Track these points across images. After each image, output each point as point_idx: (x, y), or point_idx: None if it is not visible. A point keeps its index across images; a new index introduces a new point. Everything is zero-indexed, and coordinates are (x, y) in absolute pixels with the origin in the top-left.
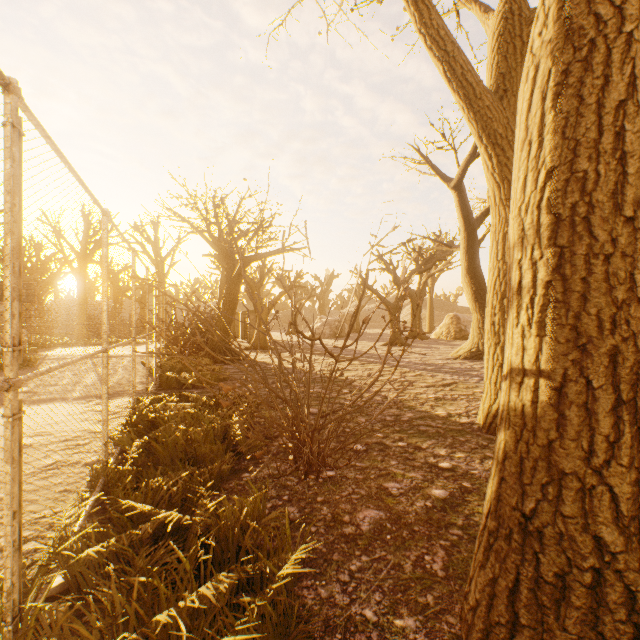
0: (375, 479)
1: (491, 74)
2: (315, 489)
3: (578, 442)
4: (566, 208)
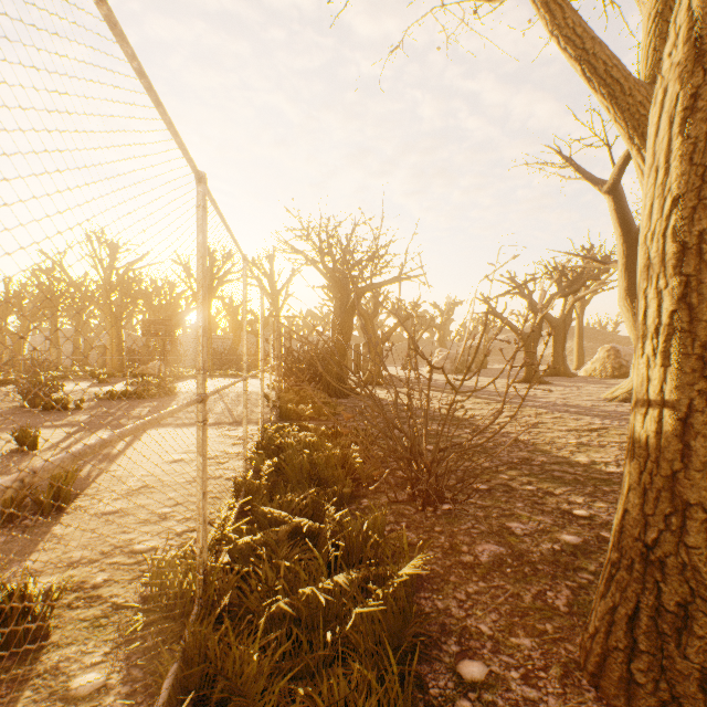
0: (497, 518)
1: (646, 62)
2: (433, 520)
3: (703, 473)
4: (692, 236)
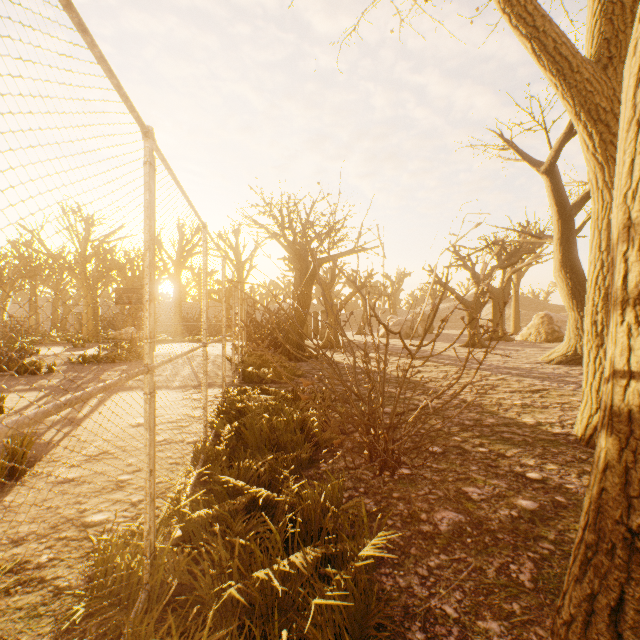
0: (453, 482)
1: (591, 42)
2: (390, 485)
3: None
4: None
